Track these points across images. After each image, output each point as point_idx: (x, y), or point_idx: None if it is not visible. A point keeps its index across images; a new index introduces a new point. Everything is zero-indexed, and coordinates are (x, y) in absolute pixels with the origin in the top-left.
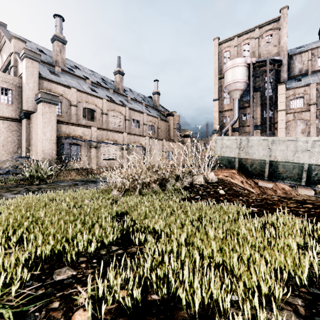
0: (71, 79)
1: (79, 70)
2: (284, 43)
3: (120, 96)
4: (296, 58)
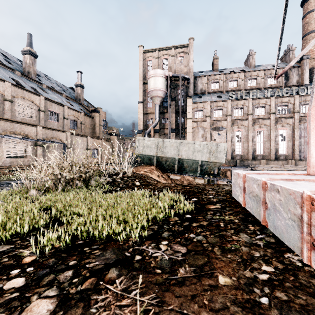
0: None
1: None
2: (191, 66)
3: (31, 82)
4: (198, 79)
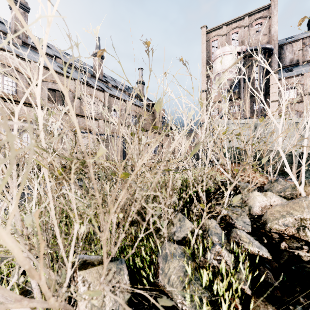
0: (35, 54)
1: (50, 49)
2: (274, 31)
3: (99, 82)
4: (286, 47)
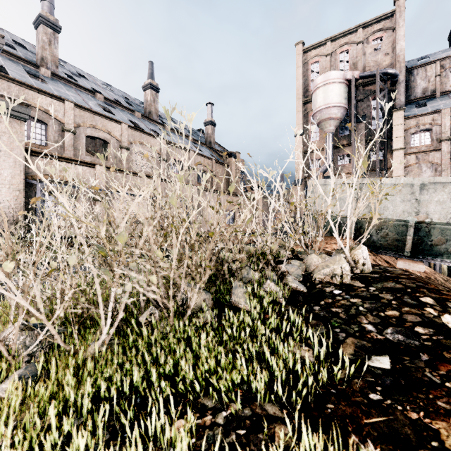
0: (68, 89)
1: (86, 80)
2: (400, 50)
3: (152, 124)
4: (418, 72)
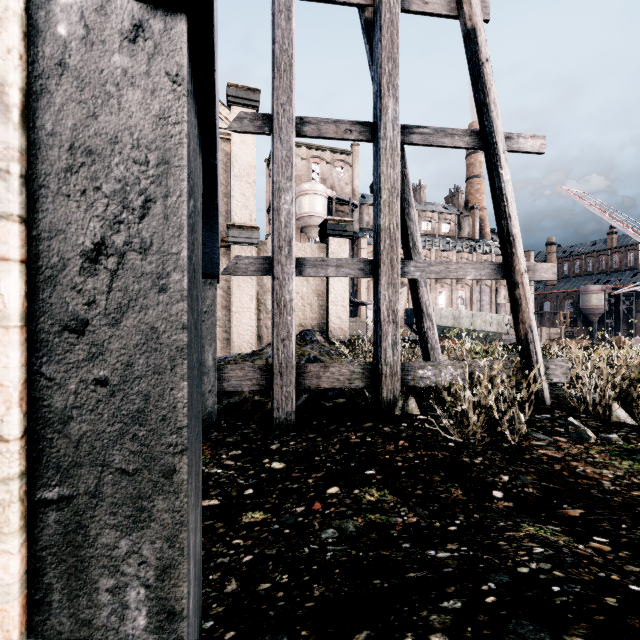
0: None
1: None
2: (356, 186)
3: None
4: (364, 208)
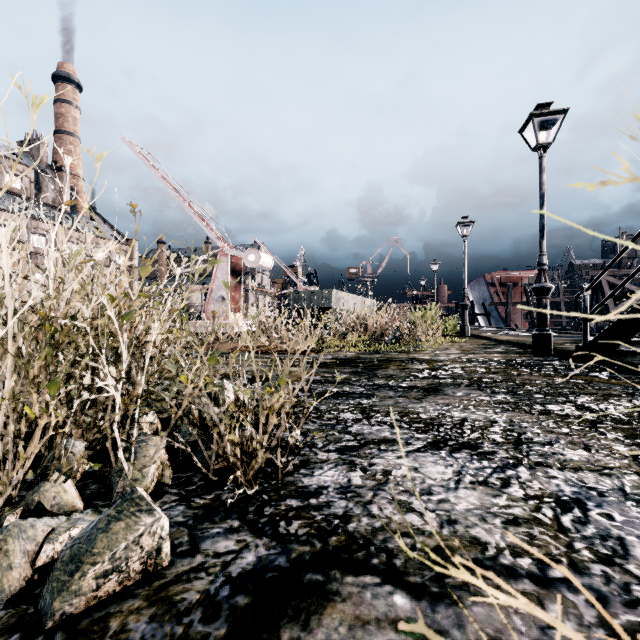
0: None
1: None
2: None
3: None
4: None
